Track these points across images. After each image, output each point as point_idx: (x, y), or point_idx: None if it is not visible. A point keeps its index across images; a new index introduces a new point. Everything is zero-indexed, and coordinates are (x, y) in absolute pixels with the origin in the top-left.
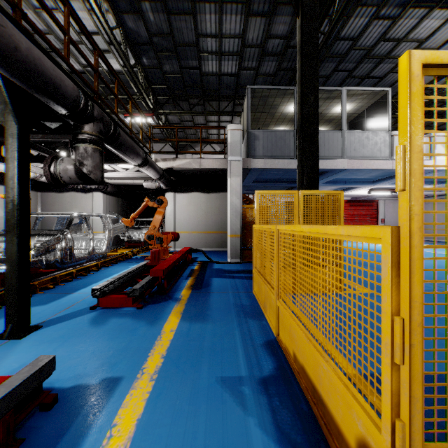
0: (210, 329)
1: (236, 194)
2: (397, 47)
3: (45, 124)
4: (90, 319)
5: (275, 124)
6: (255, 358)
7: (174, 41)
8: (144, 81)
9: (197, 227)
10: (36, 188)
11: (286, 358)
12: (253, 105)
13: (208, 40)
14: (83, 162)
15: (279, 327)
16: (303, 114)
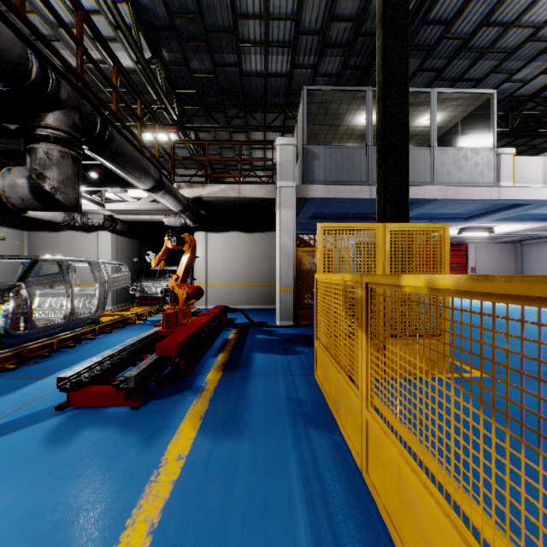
0: (246, 453)
1: (288, 233)
2: (504, 37)
3: (11, 128)
4: (48, 431)
5: (339, 143)
6: (330, 531)
7: (204, 25)
8: (166, 84)
9: (236, 278)
10: (21, 226)
11: (390, 532)
12: (310, 114)
13: (250, 24)
14: (43, 172)
15: (369, 458)
16: (386, 113)
